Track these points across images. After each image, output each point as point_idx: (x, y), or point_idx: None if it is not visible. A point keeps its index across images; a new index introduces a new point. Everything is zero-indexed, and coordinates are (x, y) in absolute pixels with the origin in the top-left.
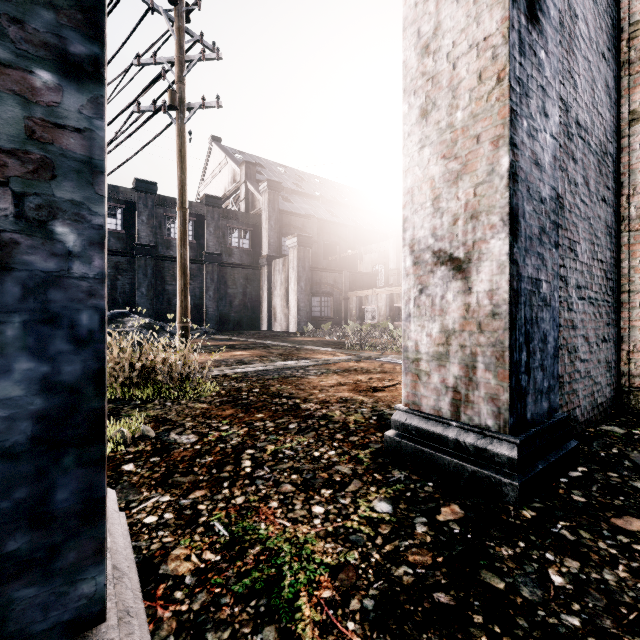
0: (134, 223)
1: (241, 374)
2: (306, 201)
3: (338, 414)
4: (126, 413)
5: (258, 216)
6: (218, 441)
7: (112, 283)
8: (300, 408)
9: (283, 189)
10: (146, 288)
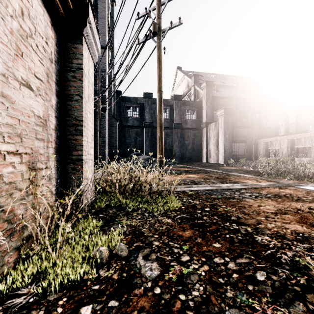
0: (143, 113)
1: (194, 192)
2: (228, 90)
3: (313, 265)
4: (119, 219)
5: (200, 102)
6: (178, 285)
7: (135, 140)
8: (256, 242)
9: (214, 85)
10: (148, 142)
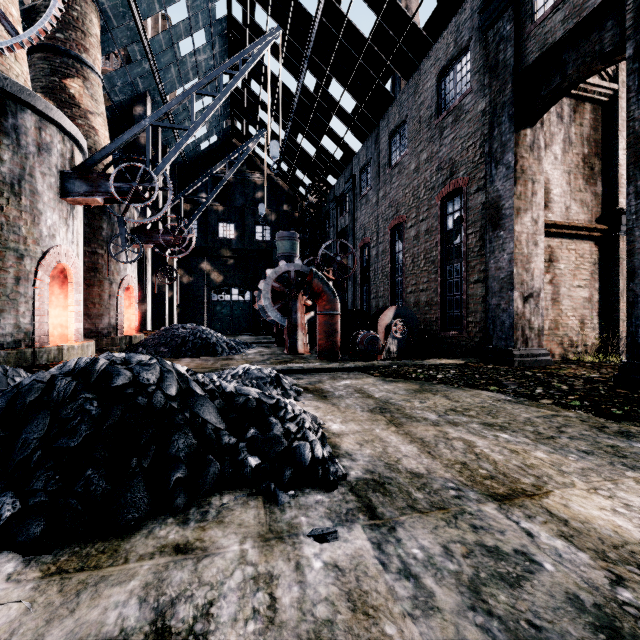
0: None
1: None
2: None
3: None
4: None
5: None
6: None
7: None
8: None
9: None
10: None
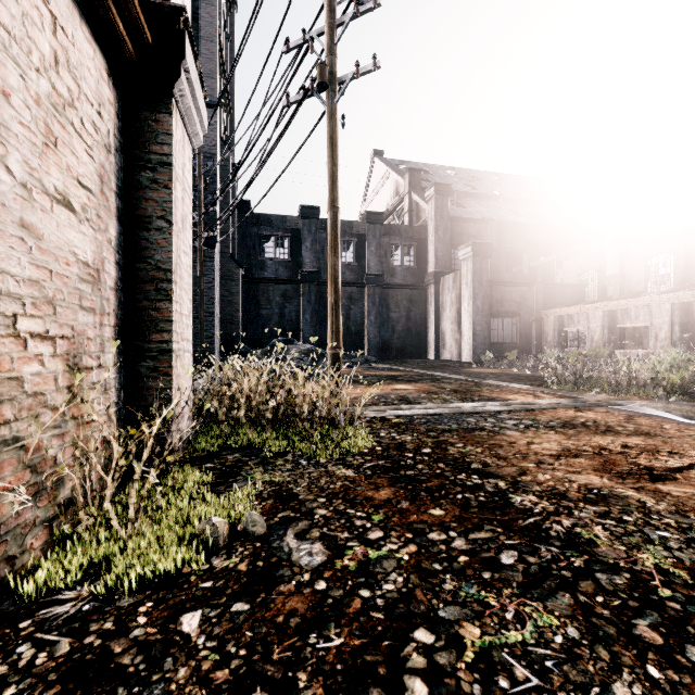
0: (299, 250)
1: (404, 419)
2: (482, 203)
3: (604, 538)
4: (247, 472)
5: (423, 228)
6: (359, 576)
7: (280, 311)
8: (511, 505)
9: (453, 193)
10: (310, 315)
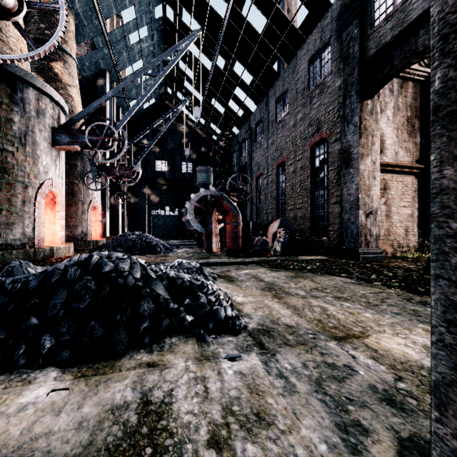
0: None
1: None
2: None
3: None
4: None
5: None
6: None
7: None
8: None
9: None
10: None
